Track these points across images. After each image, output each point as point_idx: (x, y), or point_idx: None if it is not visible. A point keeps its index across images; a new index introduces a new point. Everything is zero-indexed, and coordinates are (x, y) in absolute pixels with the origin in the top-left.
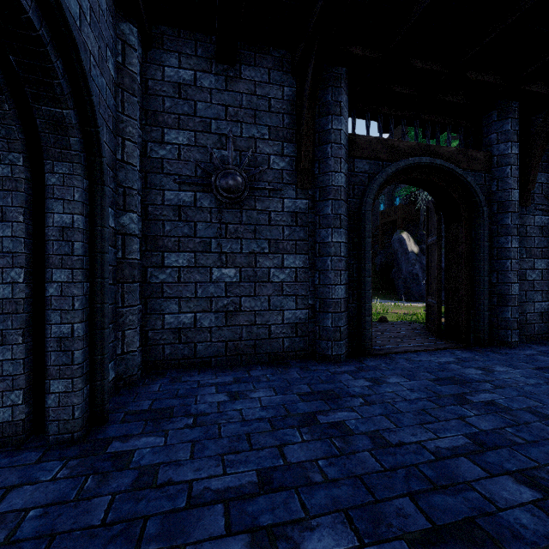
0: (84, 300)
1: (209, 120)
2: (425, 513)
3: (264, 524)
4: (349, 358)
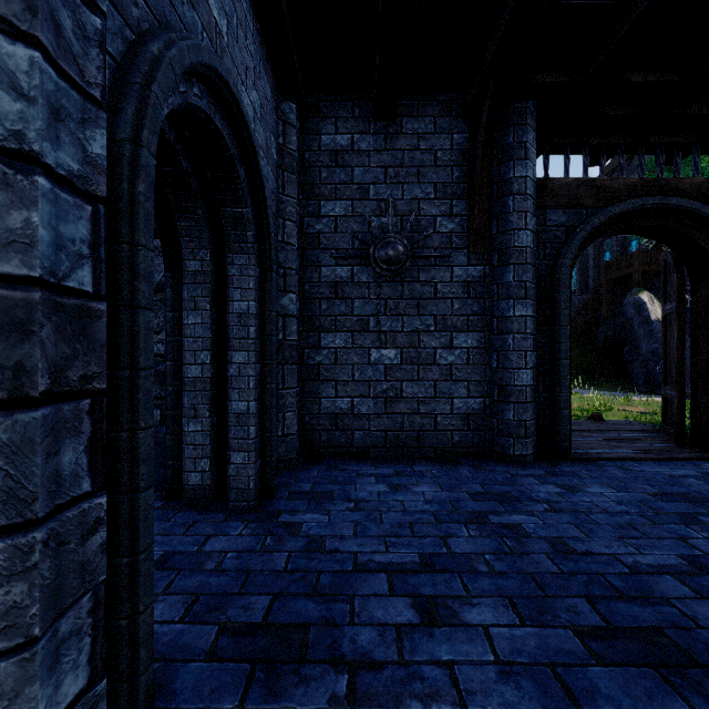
0: (257, 380)
1: (367, 186)
2: (601, 614)
3: (425, 594)
4: (538, 461)
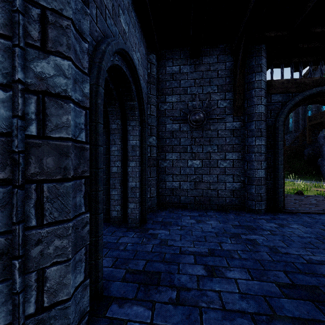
0: (139, 173)
1: (186, 88)
2: (289, 278)
3: (210, 264)
4: (267, 212)
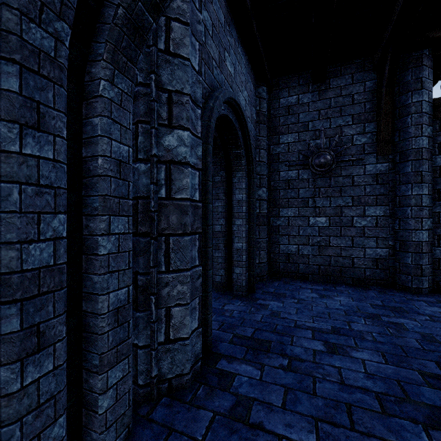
0: (246, 233)
1: (307, 123)
2: None
3: (331, 342)
4: (432, 293)
